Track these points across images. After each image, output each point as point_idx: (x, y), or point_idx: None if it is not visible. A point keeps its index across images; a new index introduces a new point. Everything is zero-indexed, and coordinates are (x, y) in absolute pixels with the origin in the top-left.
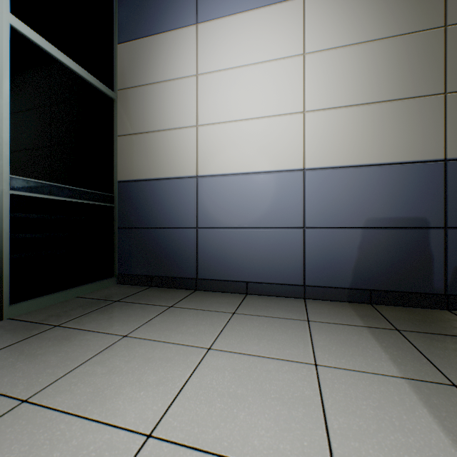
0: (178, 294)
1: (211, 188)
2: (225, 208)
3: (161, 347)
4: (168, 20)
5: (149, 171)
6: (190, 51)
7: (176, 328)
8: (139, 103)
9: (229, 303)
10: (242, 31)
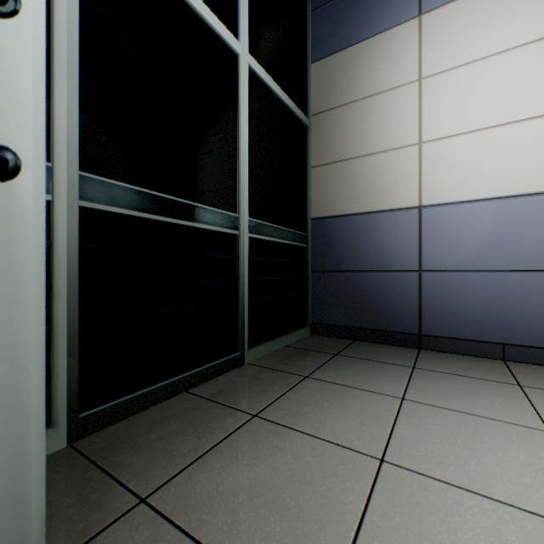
0: (401, 352)
1: (442, 220)
2: (464, 246)
3: (471, 419)
4: (376, 21)
5: (351, 205)
6: (409, 51)
7: (459, 397)
8: (338, 127)
9: (493, 371)
10: (493, 7)
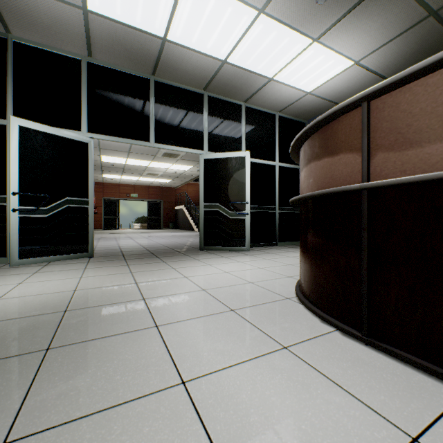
0: None
1: None
2: None
3: None
4: None
5: None
6: None
7: None
8: None
9: None
10: None
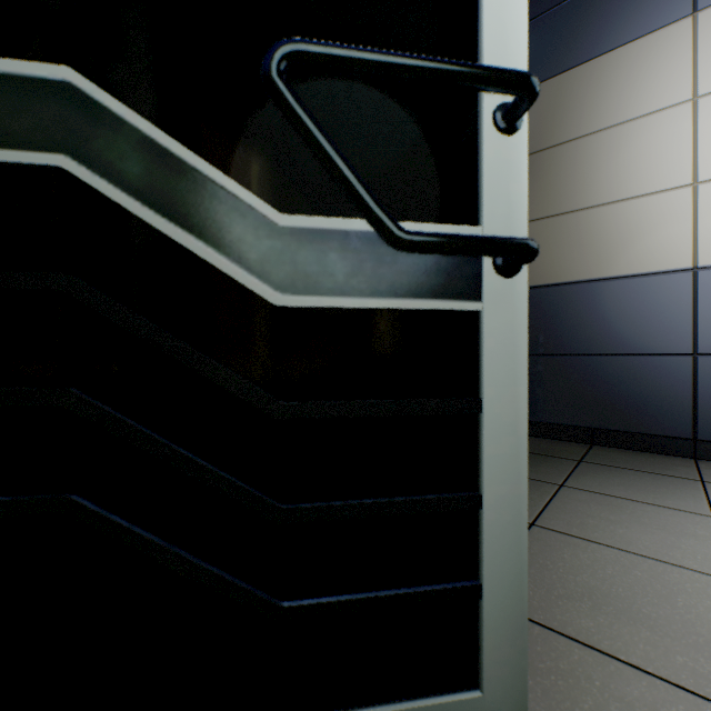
0: (670, 462)
1: None
2: None
3: None
4: (625, 26)
5: (585, 268)
6: (676, 62)
7: None
8: (565, 168)
9: None
10: None
